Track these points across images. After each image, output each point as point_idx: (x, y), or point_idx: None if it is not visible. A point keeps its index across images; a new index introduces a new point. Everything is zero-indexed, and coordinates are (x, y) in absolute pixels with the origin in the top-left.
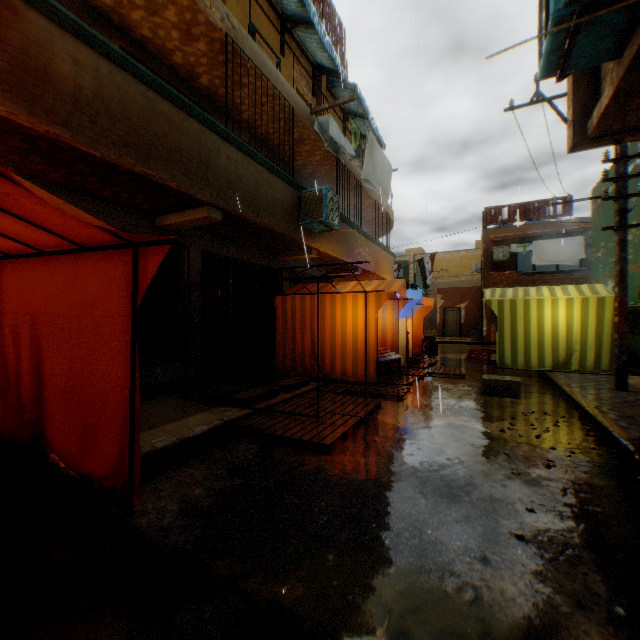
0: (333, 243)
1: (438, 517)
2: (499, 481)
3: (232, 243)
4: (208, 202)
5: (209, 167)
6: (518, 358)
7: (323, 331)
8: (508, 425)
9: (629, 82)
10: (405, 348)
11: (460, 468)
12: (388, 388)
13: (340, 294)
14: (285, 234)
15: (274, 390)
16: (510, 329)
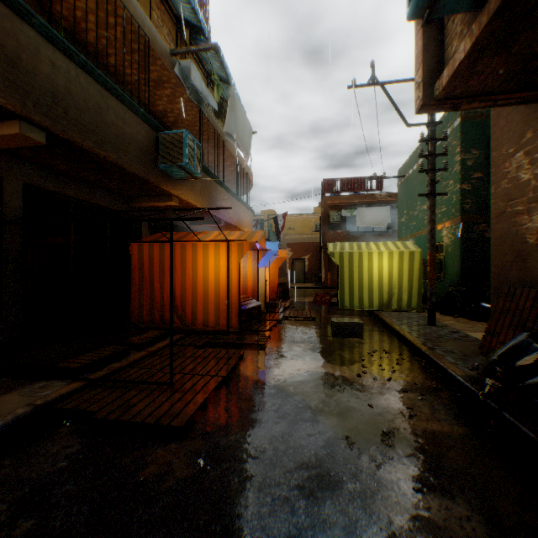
0: (196, 193)
1: (324, 532)
2: (375, 446)
3: (74, 181)
4: (19, 114)
5: (21, 67)
6: (355, 301)
7: (184, 281)
8: (362, 368)
9: (490, 33)
10: (264, 295)
11: (333, 434)
12: (250, 336)
13: (202, 243)
14: (139, 175)
15: (122, 350)
16: (349, 277)
